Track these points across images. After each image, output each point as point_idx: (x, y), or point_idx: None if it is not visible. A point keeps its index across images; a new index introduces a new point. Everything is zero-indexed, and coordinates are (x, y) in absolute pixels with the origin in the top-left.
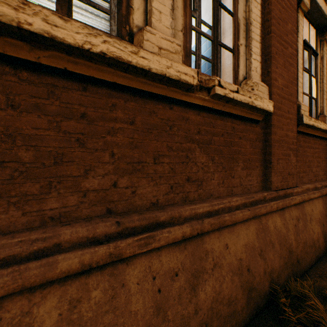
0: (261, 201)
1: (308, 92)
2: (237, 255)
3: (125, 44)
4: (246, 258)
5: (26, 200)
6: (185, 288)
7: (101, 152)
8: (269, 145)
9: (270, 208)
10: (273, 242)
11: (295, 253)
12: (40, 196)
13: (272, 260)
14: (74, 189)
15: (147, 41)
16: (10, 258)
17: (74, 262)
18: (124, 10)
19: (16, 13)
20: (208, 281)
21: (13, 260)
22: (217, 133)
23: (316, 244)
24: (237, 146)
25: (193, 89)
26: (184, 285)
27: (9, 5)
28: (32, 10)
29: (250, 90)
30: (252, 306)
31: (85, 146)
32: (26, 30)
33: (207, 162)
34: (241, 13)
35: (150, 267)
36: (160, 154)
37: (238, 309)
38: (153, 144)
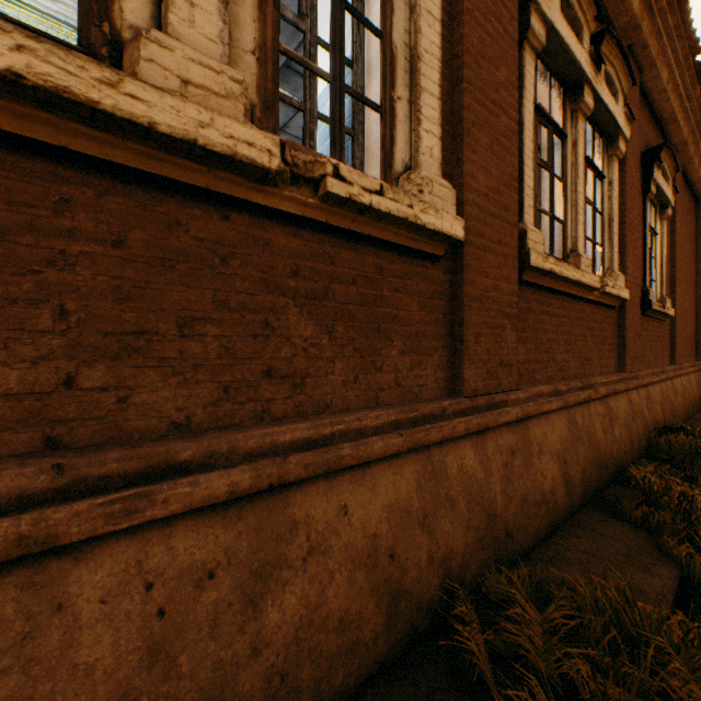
0: (435, 418)
1: (548, 208)
2: (369, 528)
3: (83, 61)
4: (389, 532)
5: None
6: (231, 603)
7: (30, 307)
8: (460, 306)
9: (451, 431)
10: (455, 498)
11: (503, 517)
12: None
13: (449, 533)
14: None
15: (150, 63)
16: None
17: None
18: None
19: None
20: (293, 585)
21: None
22: (343, 277)
23: (549, 500)
24: (389, 307)
25: (273, 178)
26: (230, 598)
27: None
28: None
29: (415, 192)
30: (401, 630)
31: None
32: None
33: (318, 336)
34: (401, 33)
35: (141, 564)
36: (197, 317)
37: (365, 638)
38: (178, 293)
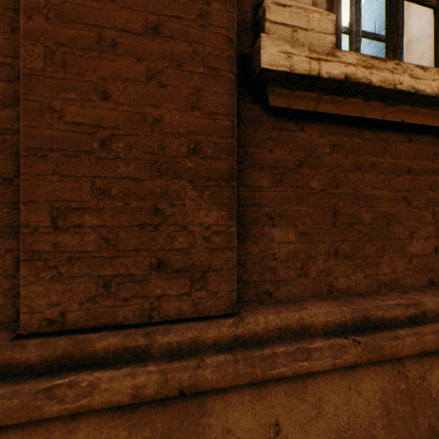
0: None
1: None
2: None
3: None
4: None
5: (366, 262)
6: None
7: (423, 211)
8: None
9: None
10: None
11: None
12: (375, 259)
13: None
14: (401, 254)
15: None
16: (393, 320)
17: None
18: None
19: (391, 76)
20: None
21: (394, 322)
22: None
23: None
24: None
25: None
26: None
27: (387, 70)
28: (401, 69)
29: None
30: None
31: (409, 205)
32: (397, 91)
33: None
34: None
35: None
36: None
37: None
38: None
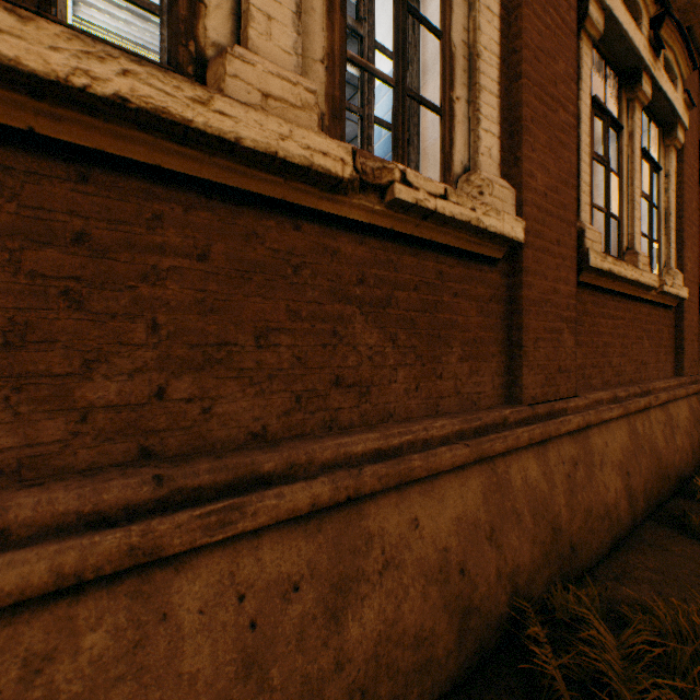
0: (497, 427)
1: (604, 204)
2: (439, 541)
3: (179, 82)
4: (459, 546)
5: None
6: (315, 616)
7: (127, 321)
8: (518, 310)
9: (515, 441)
10: (520, 511)
11: (567, 532)
12: None
13: (516, 548)
14: (58, 405)
15: (234, 78)
16: None
17: (38, 570)
18: (184, 8)
19: None
20: (370, 599)
21: None
22: (405, 284)
23: (611, 514)
24: (449, 313)
25: (344, 187)
26: (314, 611)
27: None
28: None
29: (475, 194)
30: (471, 647)
31: (85, 308)
32: None
33: (382, 344)
34: (459, 32)
35: (233, 575)
36: (272, 327)
37: (438, 655)
38: (255, 305)
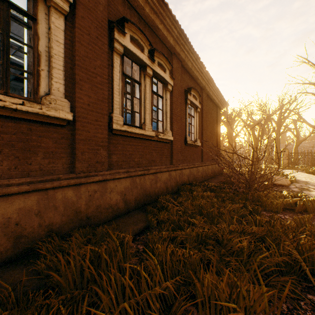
0: (54, 180)
1: (131, 108)
2: (7, 215)
3: None
4: (18, 217)
5: None
6: None
7: None
8: (75, 142)
9: (59, 184)
10: (58, 206)
11: (85, 212)
12: None
13: (52, 217)
14: None
15: None
16: None
17: None
18: None
19: None
20: None
21: None
22: (9, 132)
23: (114, 207)
24: (36, 142)
25: None
26: None
27: None
28: None
29: (48, 103)
30: (22, 248)
31: None
32: None
33: None
34: (44, 47)
35: None
36: None
37: (1, 250)
38: None
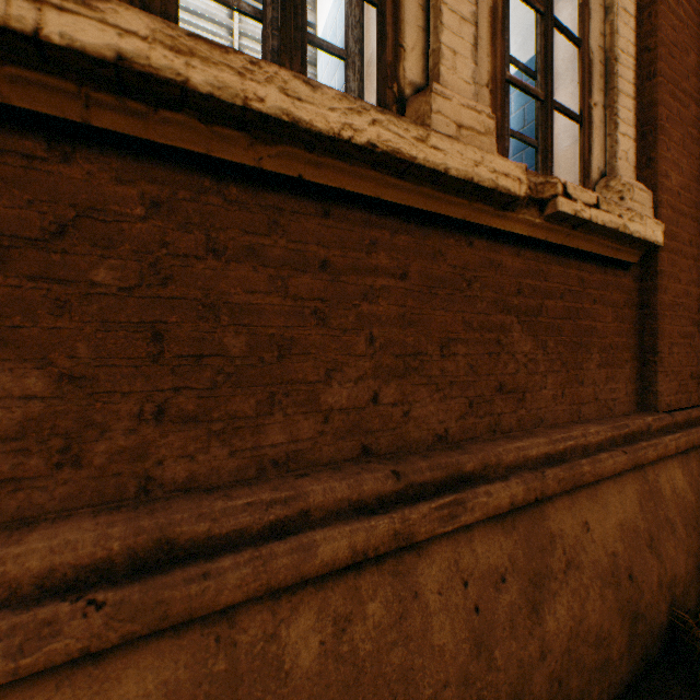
0: (642, 434)
1: None
2: (607, 546)
3: (407, 124)
4: (624, 552)
5: (235, 427)
6: (519, 607)
7: (353, 335)
8: (652, 315)
9: (663, 450)
10: (672, 521)
11: None
12: (256, 420)
13: (673, 558)
14: (310, 408)
15: (437, 114)
16: (236, 535)
17: (341, 546)
18: (389, 54)
19: (240, 82)
20: (559, 596)
21: (239, 539)
22: (552, 292)
23: None
24: (588, 319)
25: (516, 204)
26: (518, 602)
27: (231, 69)
28: (265, 74)
29: (615, 200)
30: (637, 653)
31: (326, 325)
32: (255, 112)
33: (534, 352)
34: (596, 37)
35: (457, 563)
36: (451, 337)
37: (613, 656)
38: (439, 317)
